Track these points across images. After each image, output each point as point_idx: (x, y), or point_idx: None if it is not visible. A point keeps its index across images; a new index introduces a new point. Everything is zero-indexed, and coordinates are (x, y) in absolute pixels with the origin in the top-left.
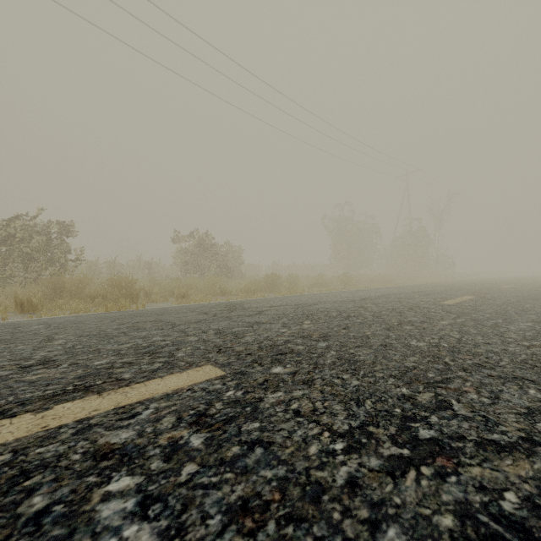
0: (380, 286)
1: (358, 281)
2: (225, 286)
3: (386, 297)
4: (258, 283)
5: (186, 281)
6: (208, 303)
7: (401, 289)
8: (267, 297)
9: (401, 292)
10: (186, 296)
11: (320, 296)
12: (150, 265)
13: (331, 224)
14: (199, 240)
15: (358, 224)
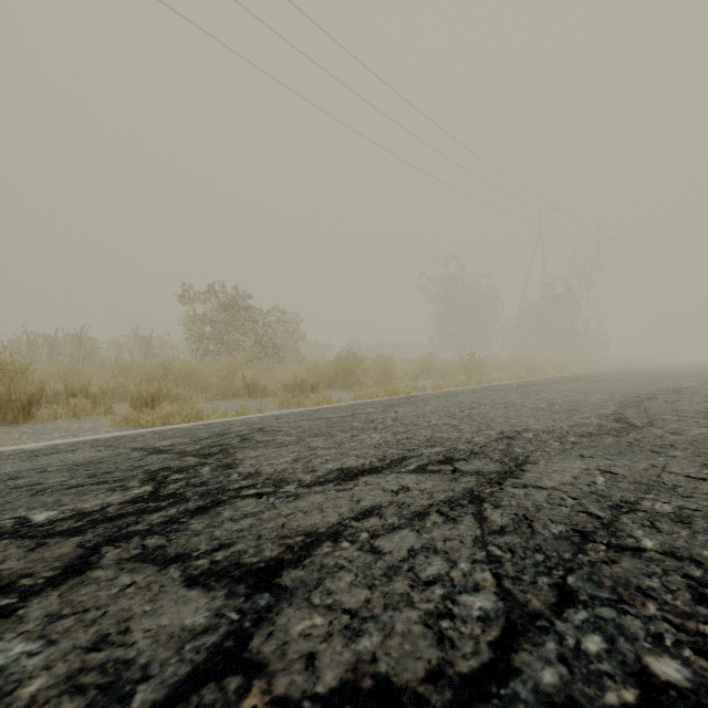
0: (539, 377)
1: (490, 367)
2: (255, 377)
3: (672, 414)
4: (321, 372)
5: (177, 367)
6: (162, 429)
7: (606, 383)
8: (336, 404)
9: (646, 393)
10: (158, 400)
11: (466, 404)
12: (147, 342)
13: (434, 285)
14: (228, 300)
15: (475, 284)
